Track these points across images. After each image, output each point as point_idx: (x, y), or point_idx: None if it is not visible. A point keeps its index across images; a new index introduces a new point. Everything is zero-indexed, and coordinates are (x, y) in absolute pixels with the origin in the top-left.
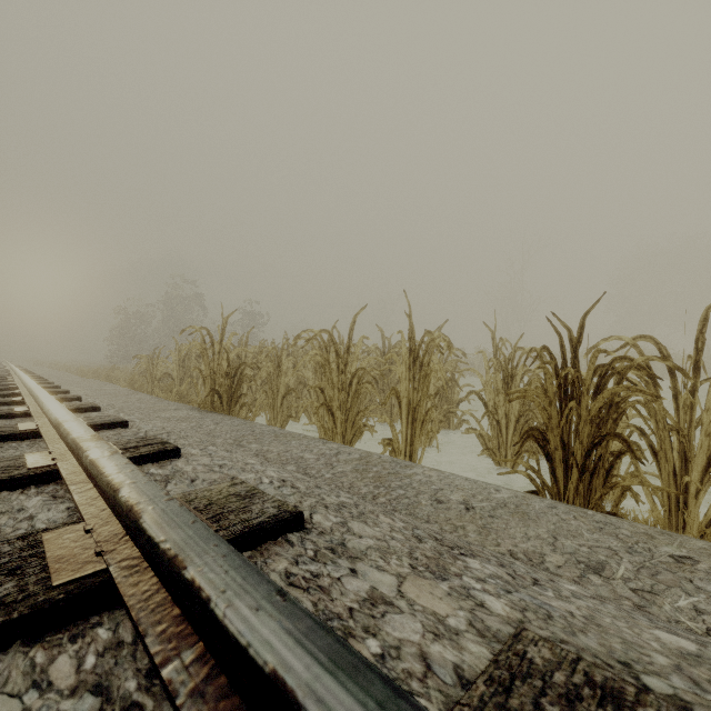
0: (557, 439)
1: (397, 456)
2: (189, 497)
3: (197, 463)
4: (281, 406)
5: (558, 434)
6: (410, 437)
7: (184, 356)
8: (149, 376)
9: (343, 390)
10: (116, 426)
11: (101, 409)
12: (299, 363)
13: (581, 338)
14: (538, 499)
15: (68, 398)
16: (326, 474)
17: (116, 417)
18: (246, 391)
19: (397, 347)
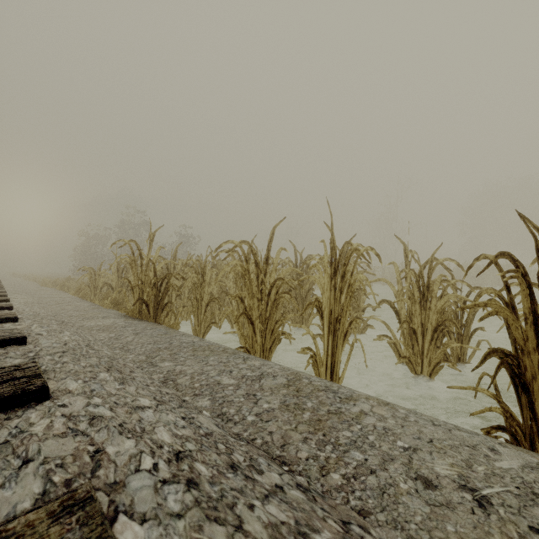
0: (534, 365)
1: (319, 367)
2: None
3: (62, 415)
4: (205, 313)
5: None
6: (331, 347)
7: (123, 268)
8: (92, 285)
9: (263, 299)
10: (10, 343)
11: (21, 319)
12: (220, 274)
13: None
14: None
15: None
16: (248, 416)
17: (17, 331)
18: (174, 299)
19: (312, 258)
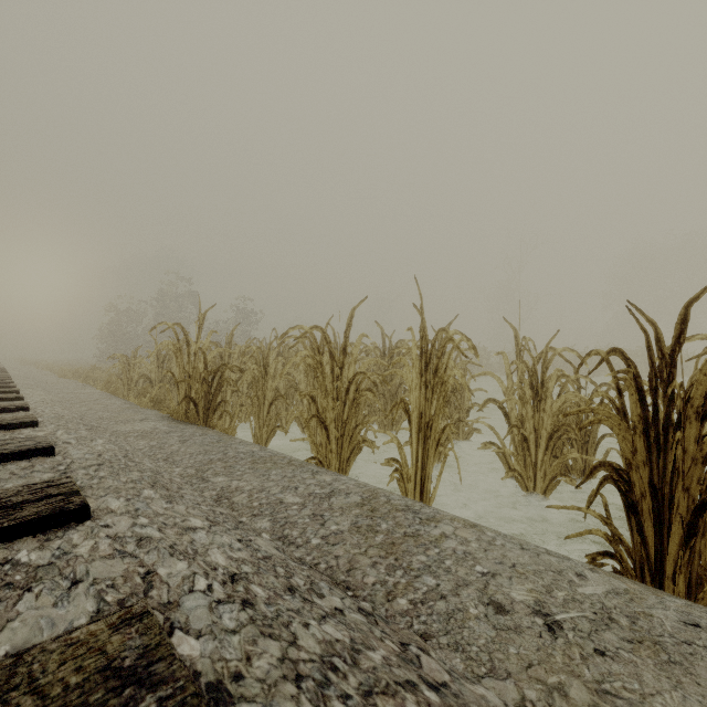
0: (644, 481)
1: (405, 483)
2: (6, 680)
3: (106, 536)
4: (268, 414)
5: (666, 484)
6: (421, 459)
7: (164, 356)
8: (125, 378)
9: (339, 399)
10: (34, 454)
11: (42, 423)
12: (286, 367)
13: (683, 337)
14: (653, 597)
15: (11, 407)
16: (312, 539)
17: (42, 439)
18: (230, 396)
19: (401, 347)
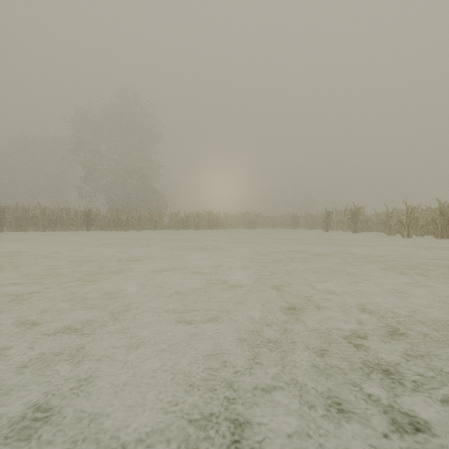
0: None
1: None
2: None
3: None
4: None
5: None
6: None
7: None
8: None
9: None
10: None
11: None
12: None
13: None
14: None
15: None
16: None
17: None
18: None
19: None
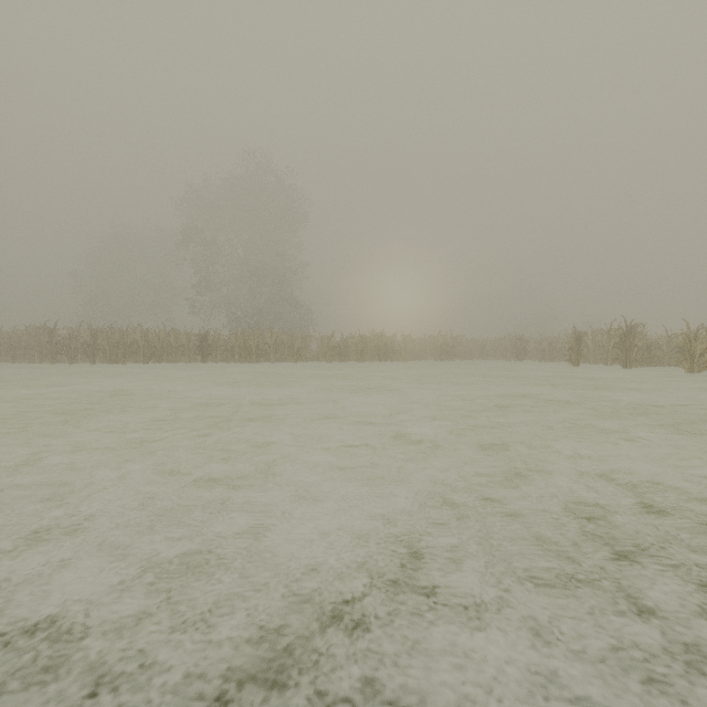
0: None
1: None
2: None
3: None
4: None
5: None
6: None
7: None
8: None
9: None
10: None
11: None
12: None
13: None
14: None
15: None
16: None
17: None
18: None
19: None
